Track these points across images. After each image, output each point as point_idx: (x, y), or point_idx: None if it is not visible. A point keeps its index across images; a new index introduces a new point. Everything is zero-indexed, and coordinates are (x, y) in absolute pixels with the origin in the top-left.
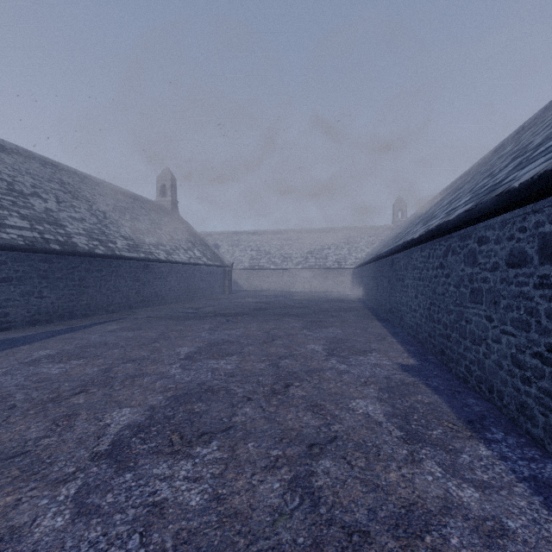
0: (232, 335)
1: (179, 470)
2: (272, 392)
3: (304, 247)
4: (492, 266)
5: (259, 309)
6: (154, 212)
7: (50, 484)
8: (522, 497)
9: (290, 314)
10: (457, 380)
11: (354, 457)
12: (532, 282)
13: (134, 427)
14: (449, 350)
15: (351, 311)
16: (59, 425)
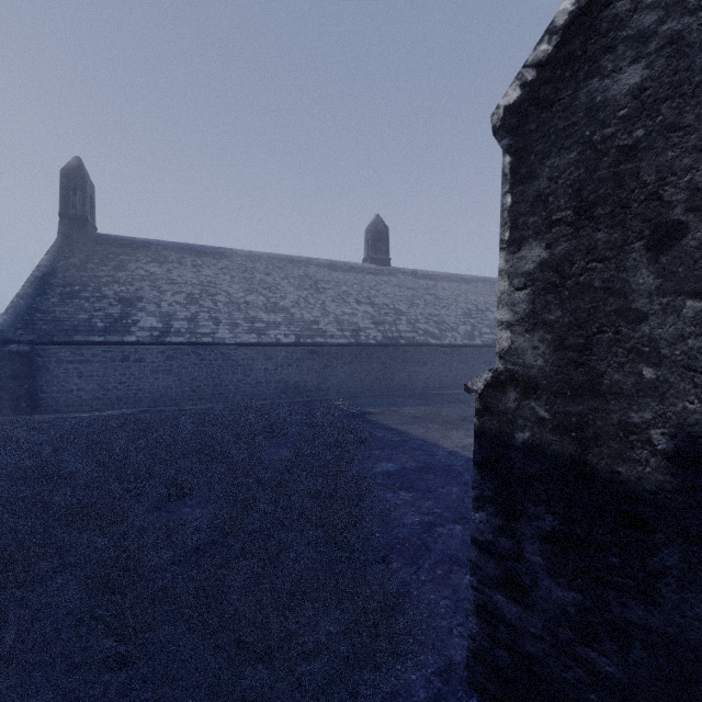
0: None
1: None
2: None
3: None
4: None
5: None
6: None
7: None
8: None
9: None
10: None
11: None
12: None
13: None
14: None
15: None
16: None
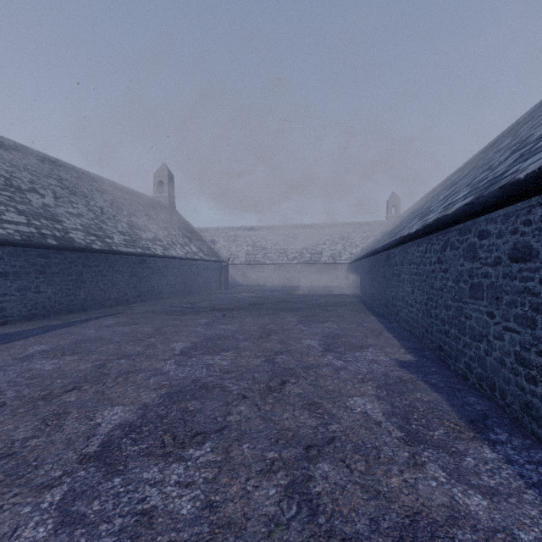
0: (228, 330)
1: (171, 474)
2: (267, 390)
3: (300, 243)
4: (494, 260)
5: (255, 303)
6: (152, 208)
7: (34, 489)
8: (532, 505)
9: (285, 309)
10: (456, 377)
11: (353, 460)
12: (538, 277)
13: (125, 427)
14: (448, 346)
15: (346, 306)
16: (49, 425)
